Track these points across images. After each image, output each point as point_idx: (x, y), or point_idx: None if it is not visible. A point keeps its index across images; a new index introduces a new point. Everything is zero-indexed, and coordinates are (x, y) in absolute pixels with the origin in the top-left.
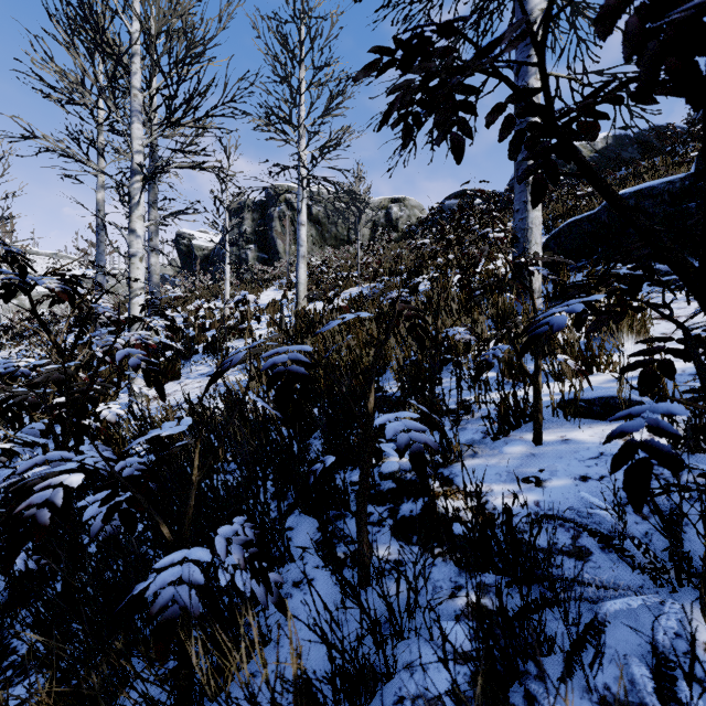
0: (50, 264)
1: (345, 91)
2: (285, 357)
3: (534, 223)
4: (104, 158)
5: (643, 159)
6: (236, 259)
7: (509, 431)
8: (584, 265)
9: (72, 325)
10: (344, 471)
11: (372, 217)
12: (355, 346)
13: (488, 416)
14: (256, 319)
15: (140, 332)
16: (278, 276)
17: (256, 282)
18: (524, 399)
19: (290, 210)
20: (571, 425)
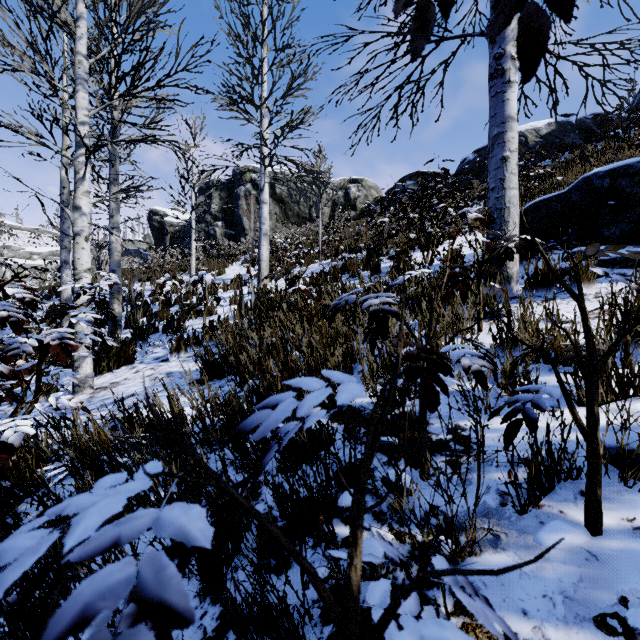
0: (31, 238)
1: (307, 71)
2: (124, 579)
3: (512, 202)
4: (68, 135)
5: (589, 143)
6: (205, 235)
7: (539, 498)
8: (552, 246)
9: (45, 298)
10: (303, 587)
11: (332, 196)
12: (318, 343)
13: (513, 481)
14: (215, 299)
15: (60, 329)
16: (244, 251)
17: (222, 257)
18: (559, 451)
19: (255, 189)
20: (636, 495)
